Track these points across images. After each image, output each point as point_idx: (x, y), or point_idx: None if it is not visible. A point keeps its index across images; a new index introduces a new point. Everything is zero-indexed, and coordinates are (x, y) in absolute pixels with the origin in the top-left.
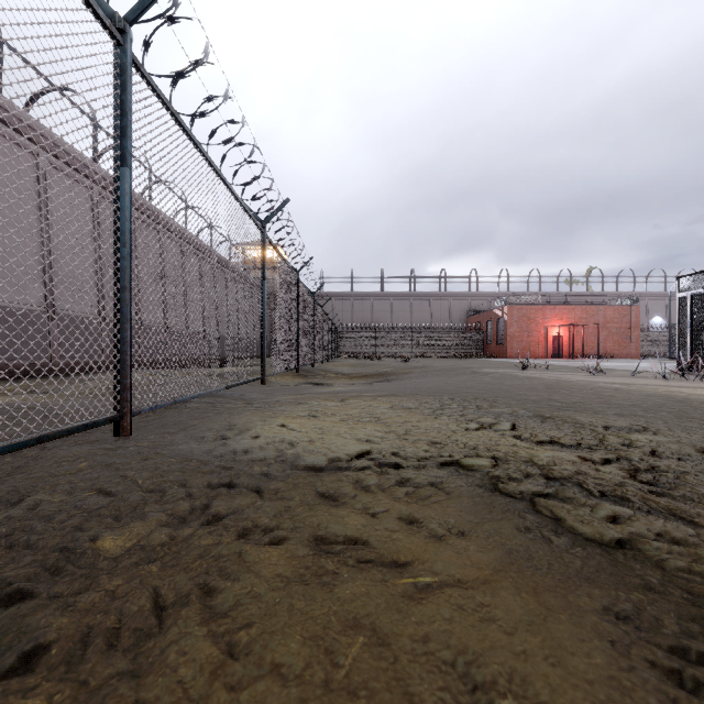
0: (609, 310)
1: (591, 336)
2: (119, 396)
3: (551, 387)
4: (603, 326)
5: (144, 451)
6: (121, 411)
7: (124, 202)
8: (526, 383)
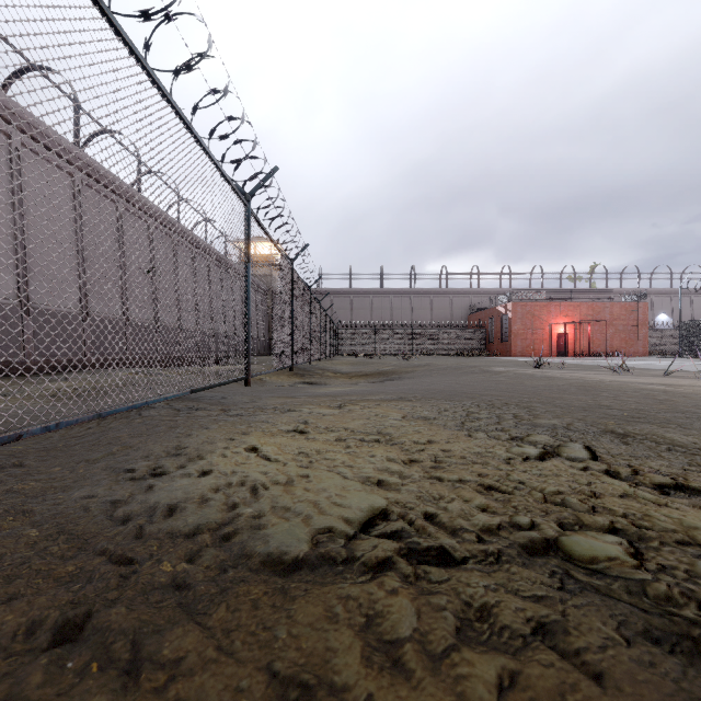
0: (616, 307)
1: (597, 333)
2: None
3: (585, 389)
4: (609, 323)
5: (1, 508)
6: None
7: None
8: (551, 383)
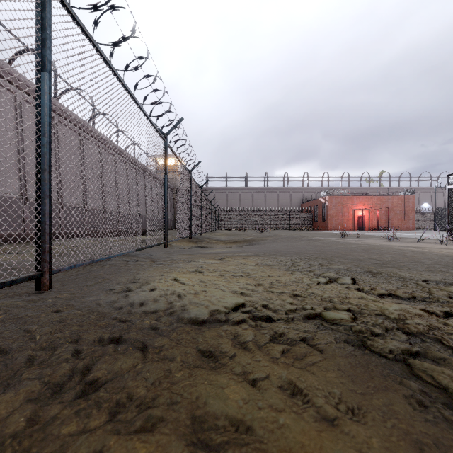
0: (395, 199)
1: (383, 215)
2: (39, 258)
3: (366, 250)
4: (391, 209)
5: (58, 303)
6: (41, 270)
7: (44, 100)
8: (347, 246)
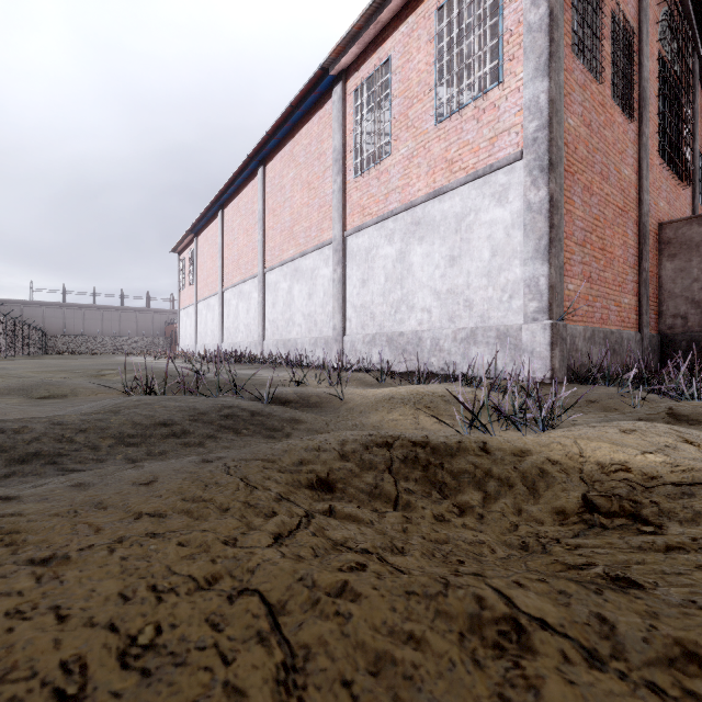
0: None
1: None
2: None
3: None
4: None
5: None
6: None
7: None
8: None
